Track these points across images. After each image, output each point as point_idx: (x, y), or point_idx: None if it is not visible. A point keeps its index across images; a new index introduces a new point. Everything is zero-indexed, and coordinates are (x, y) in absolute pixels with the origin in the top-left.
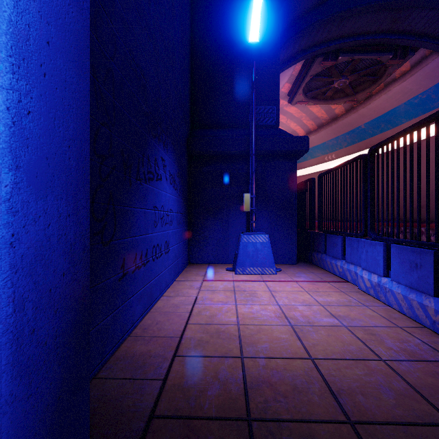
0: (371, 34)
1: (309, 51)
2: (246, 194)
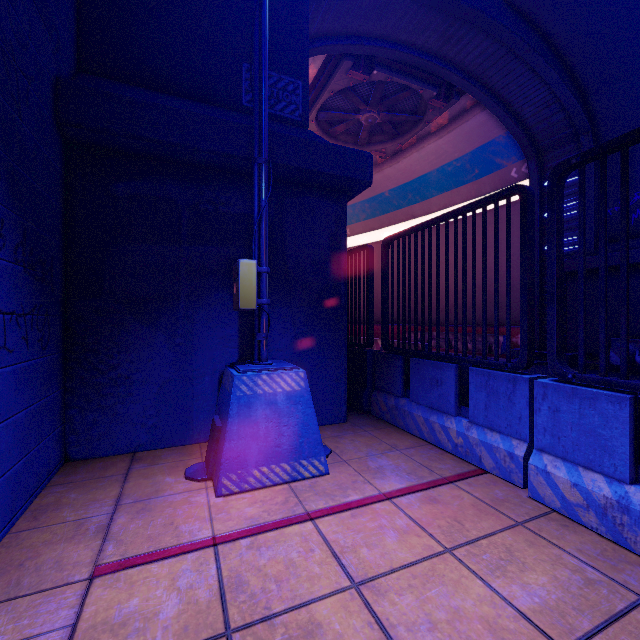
0: (416, 49)
1: (335, 40)
2: (246, 262)
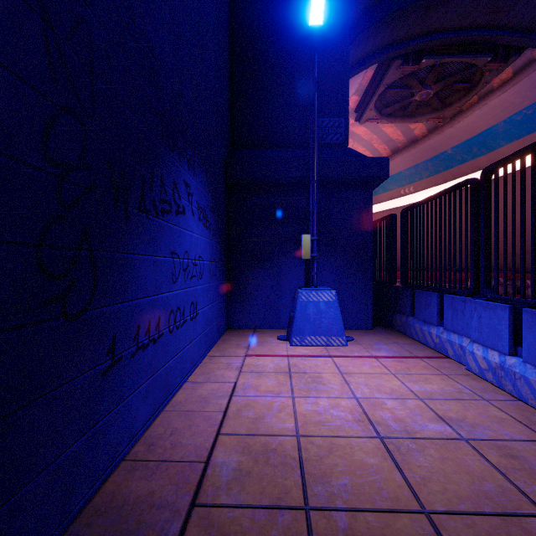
0: (464, 30)
1: (384, 51)
2: (305, 235)
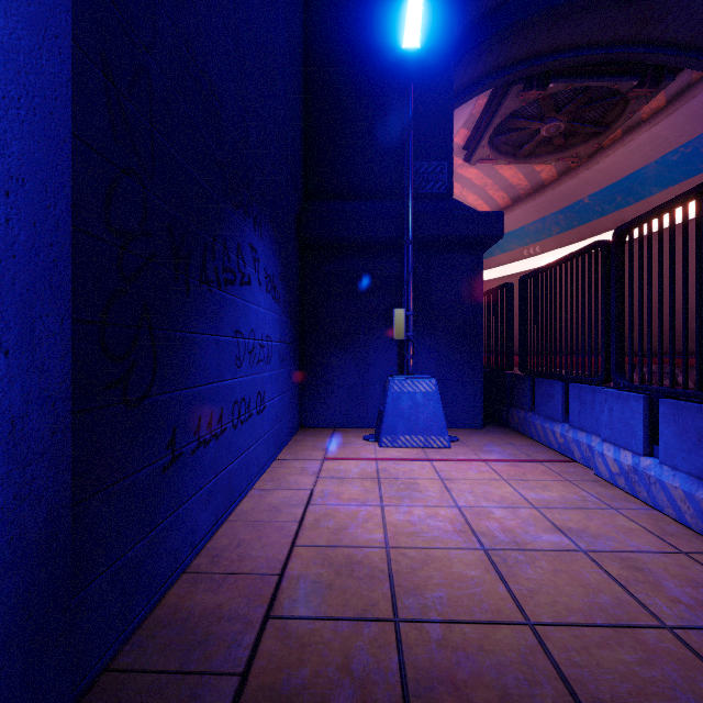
0: (603, 46)
1: (501, 73)
2: (398, 310)
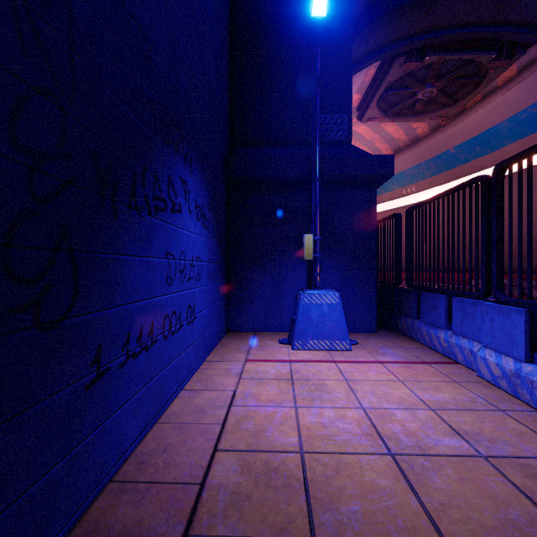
0: (469, 26)
1: (387, 48)
2: (307, 235)
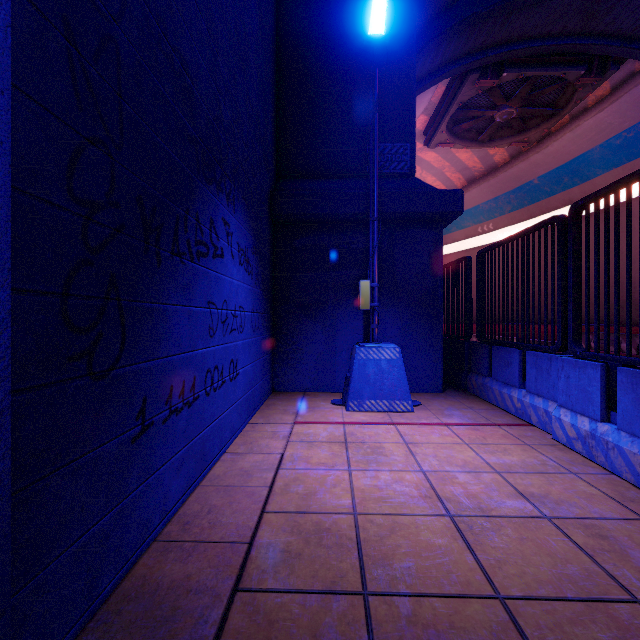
0: (553, 38)
1: (458, 63)
2: (364, 282)
